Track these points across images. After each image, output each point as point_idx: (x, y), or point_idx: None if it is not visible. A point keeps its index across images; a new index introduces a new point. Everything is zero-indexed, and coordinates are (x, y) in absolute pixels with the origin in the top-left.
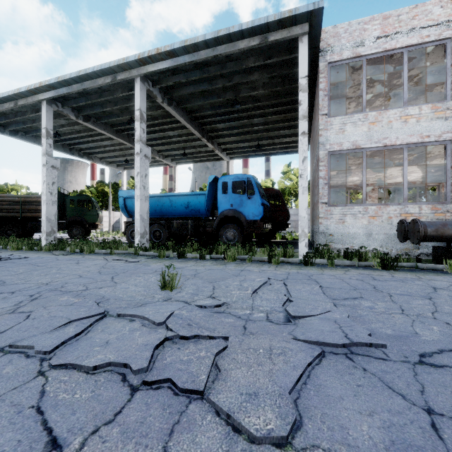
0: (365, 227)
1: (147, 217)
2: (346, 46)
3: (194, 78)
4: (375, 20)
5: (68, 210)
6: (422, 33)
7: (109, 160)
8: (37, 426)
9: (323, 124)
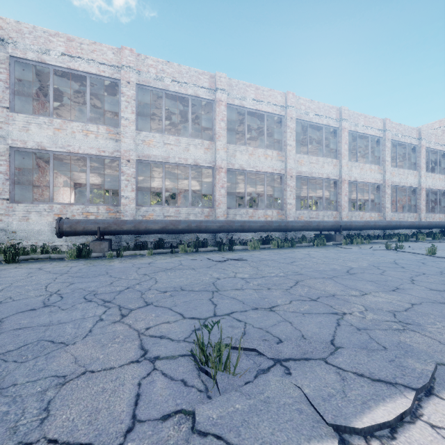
0: (51, 224)
1: None
2: (31, 47)
3: None
4: (60, 37)
5: None
6: (100, 67)
7: None
8: None
9: (4, 117)
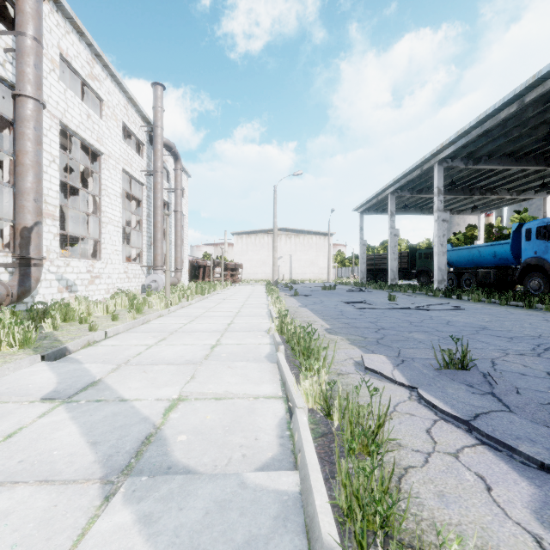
0: None
1: (445, 267)
2: None
3: (481, 144)
4: None
5: (417, 262)
6: None
7: (460, 209)
8: (336, 304)
9: None
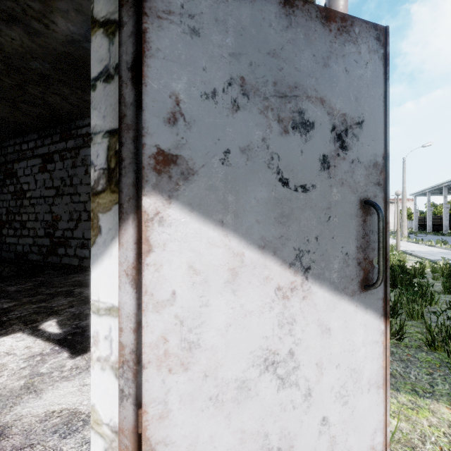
0: None
1: (447, 225)
2: None
3: None
4: None
5: (450, 221)
6: None
7: None
8: None
9: None
